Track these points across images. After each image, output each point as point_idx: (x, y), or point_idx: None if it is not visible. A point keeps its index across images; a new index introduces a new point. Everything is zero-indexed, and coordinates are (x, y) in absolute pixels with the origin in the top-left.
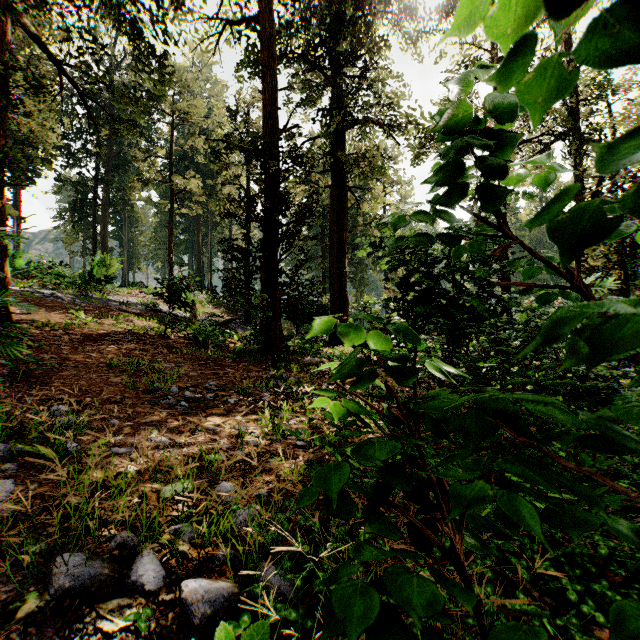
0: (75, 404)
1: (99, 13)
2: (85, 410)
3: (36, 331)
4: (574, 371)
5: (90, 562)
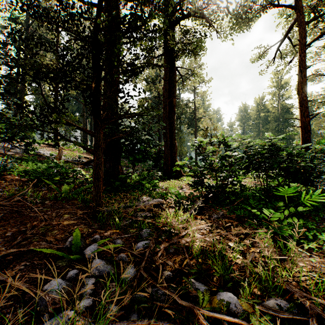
0: None
1: None
2: None
3: None
4: None
5: None
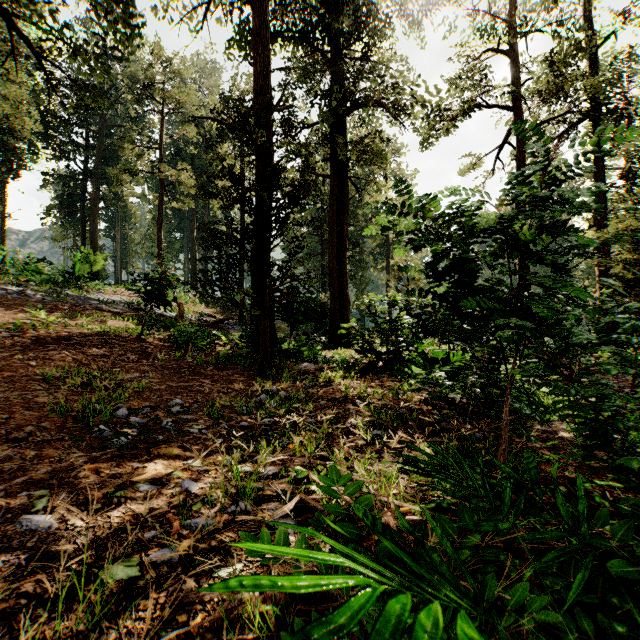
0: None
1: None
2: None
3: None
4: None
5: None
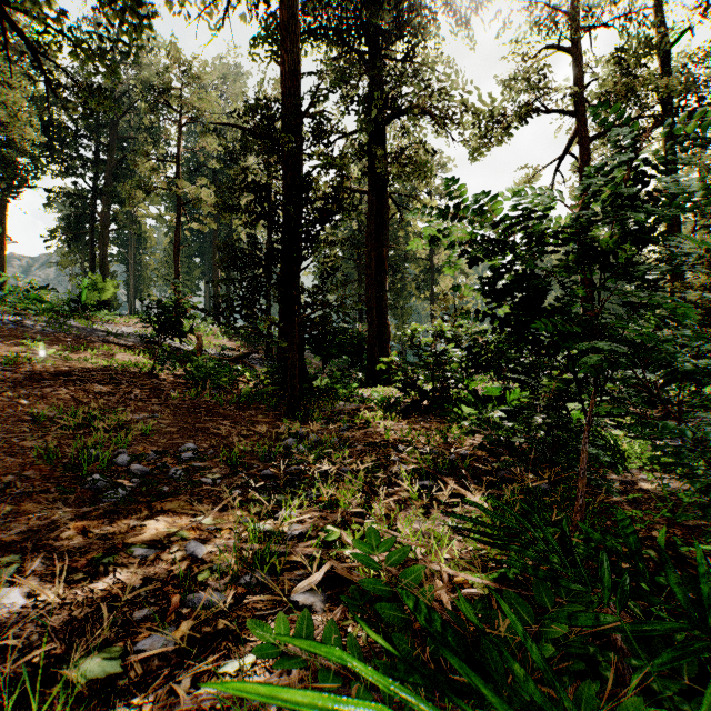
0: None
1: None
2: None
3: None
4: None
5: None
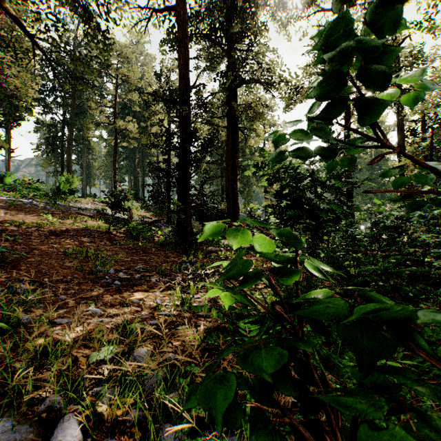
0: (31, 284)
1: (60, 0)
2: (39, 289)
3: (14, 228)
4: (411, 260)
5: (18, 427)
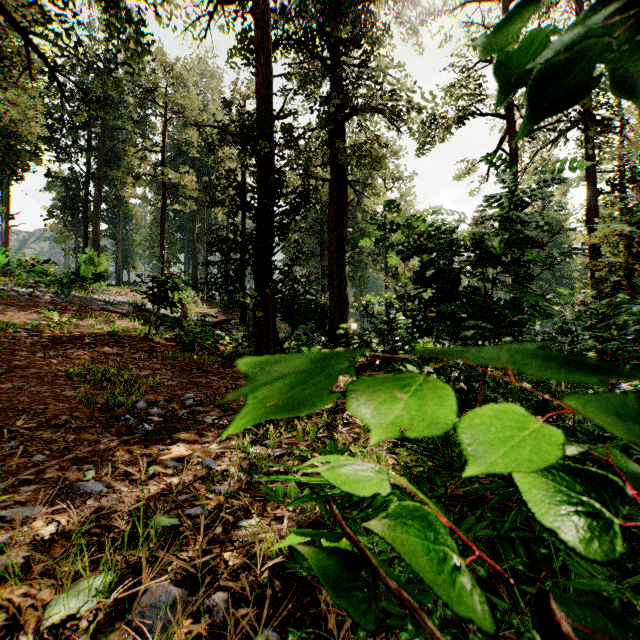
0: None
1: None
2: None
3: None
4: None
5: None
